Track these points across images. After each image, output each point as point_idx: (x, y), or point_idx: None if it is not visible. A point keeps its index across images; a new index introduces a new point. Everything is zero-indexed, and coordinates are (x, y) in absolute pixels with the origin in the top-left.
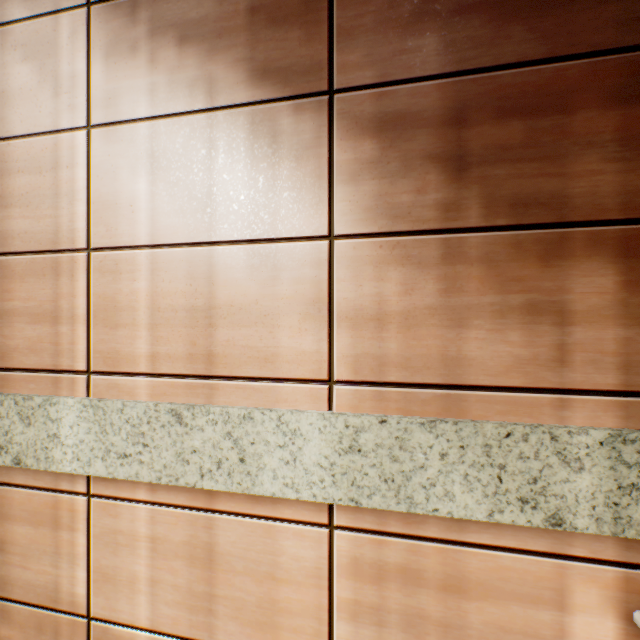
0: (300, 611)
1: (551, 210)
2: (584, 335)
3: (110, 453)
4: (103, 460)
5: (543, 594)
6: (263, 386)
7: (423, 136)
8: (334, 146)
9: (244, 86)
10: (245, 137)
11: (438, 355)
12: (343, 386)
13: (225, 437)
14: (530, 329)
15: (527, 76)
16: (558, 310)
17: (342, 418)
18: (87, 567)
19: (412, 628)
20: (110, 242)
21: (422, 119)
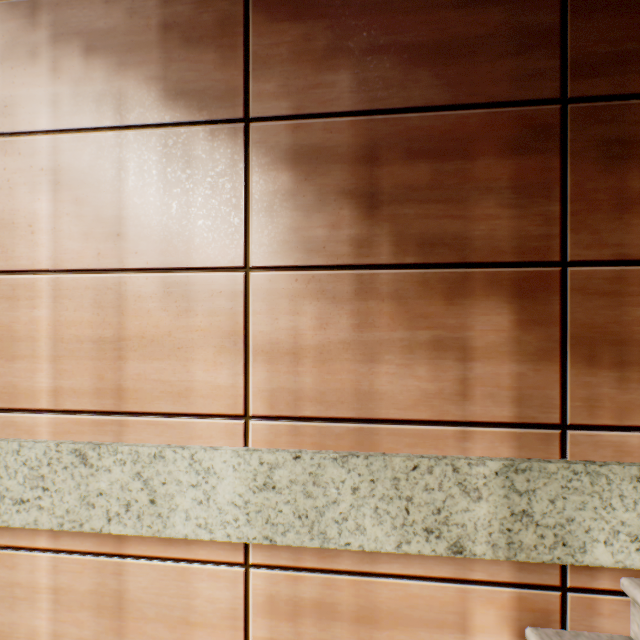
0: None
1: (455, 250)
2: (483, 370)
3: (5, 499)
4: None
5: (448, 618)
6: (177, 422)
7: (337, 171)
8: (250, 175)
9: (156, 106)
10: (157, 160)
11: (352, 389)
12: (259, 421)
13: (134, 478)
14: (436, 364)
15: (433, 120)
16: (461, 346)
17: (257, 455)
18: None
19: None
20: (6, 265)
21: (336, 154)
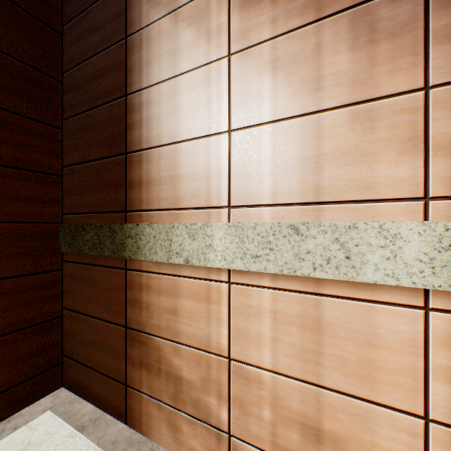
0: (396, 370)
1: None
2: None
3: (246, 255)
4: (241, 259)
5: None
6: (362, 206)
7: None
8: (429, 18)
9: None
10: (346, 32)
11: None
12: (438, 201)
13: (333, 242)
14: None
15: None
16: None
17: (441, 223)
18: (228, 327)
19: None
20: (243, 124)
21: None
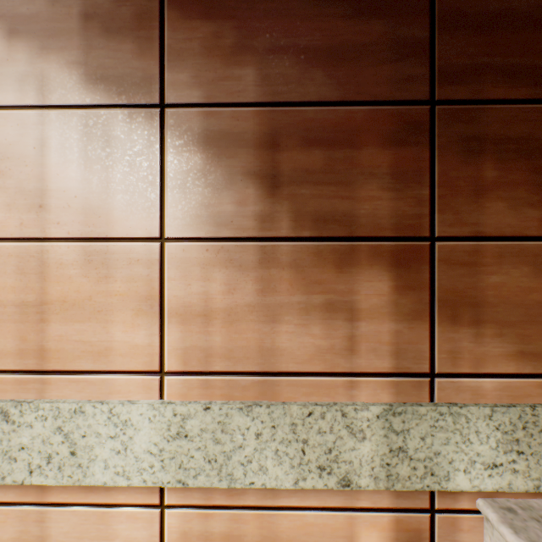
0: None
1: (344, 226)
2: (368, 328)
3: None
4: None
5: (338, 541)
6: (97, 379)
7: (244, 155)
8: (165, 155)
9: (78, 88)
10: (79, 138)
11: (256, 346)
12: (174, 376)
13: (55, 432)
14: (328, 324)
15: (326, 114)
16: (349, 308)
17: (171, 407)
18: None
19: None
20: None
21: (243, 140)
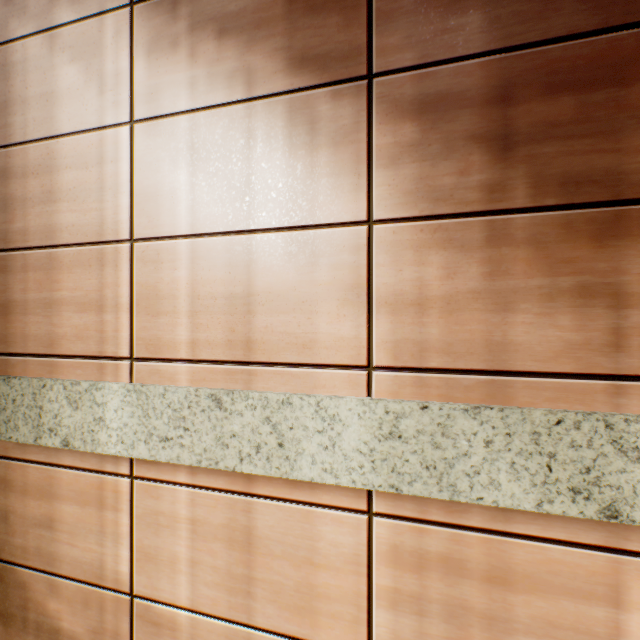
0: (338, 597)
1: (605, 188)
2: None
3: (152, 436)
4: (146, 443)
5: (596, 590)
6: (301, 372)
7: (466, 116)
8: (373, 130)
9: (282, 75)
10: (283, 125)
11: (482, 340)
12: (382, 372)
13: (264, 422)
14: (582, 313)
15: (578, 49)
16: (613, 292)
17: (382, 404)
18: (130, 546)
19: (454, 619)
20: (152, 233)
21: (465, 99)
